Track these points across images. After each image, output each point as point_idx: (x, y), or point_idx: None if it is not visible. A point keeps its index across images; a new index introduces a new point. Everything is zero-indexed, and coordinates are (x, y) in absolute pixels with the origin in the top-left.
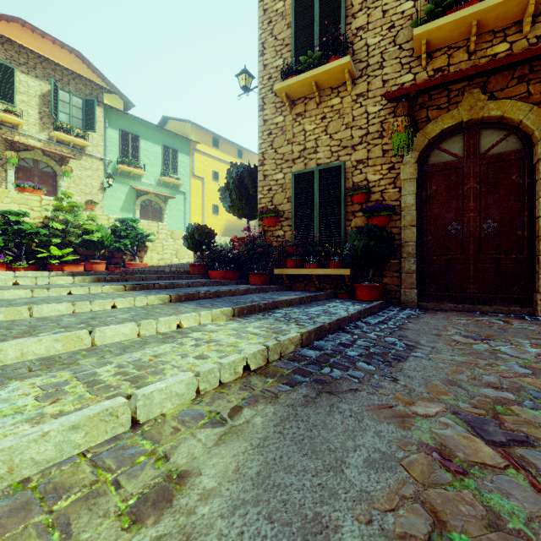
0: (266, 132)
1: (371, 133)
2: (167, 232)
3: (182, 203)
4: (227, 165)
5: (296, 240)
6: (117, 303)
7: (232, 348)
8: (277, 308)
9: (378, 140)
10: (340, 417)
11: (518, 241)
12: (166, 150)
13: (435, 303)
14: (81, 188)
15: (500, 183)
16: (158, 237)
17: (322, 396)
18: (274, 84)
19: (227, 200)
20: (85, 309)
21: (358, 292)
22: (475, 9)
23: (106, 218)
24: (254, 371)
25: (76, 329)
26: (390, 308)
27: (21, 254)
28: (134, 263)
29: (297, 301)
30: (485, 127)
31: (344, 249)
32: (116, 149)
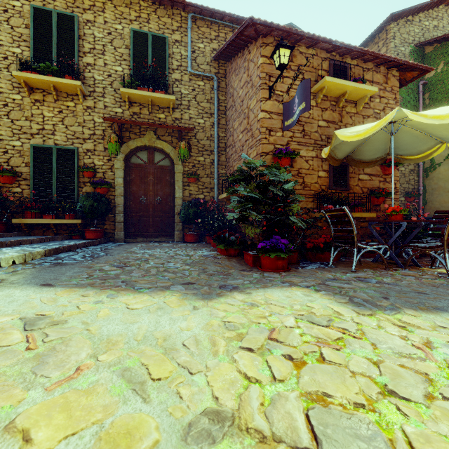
0: (1, 102)
1: (97, 134)
2: None
3: None
4: None
5: (35, 197)
6: None
7: (1, 256)
8: (21, 244)
9: (101, 140)
10: (65, 268)
11: (169, 207)
12: None
13: (134, 239)
14: None
15: (162, 180)
16: None
17: (58, 266)
18: (11, 66)
19: None
20: None
21: (87, 234)
22: (149, 94)
23: None
24: (19, 264)
25: None
26: (108, 243)
27: None
28: None
29: (38, 240)
30: (157, 151)
31: (77, 207)
32: None
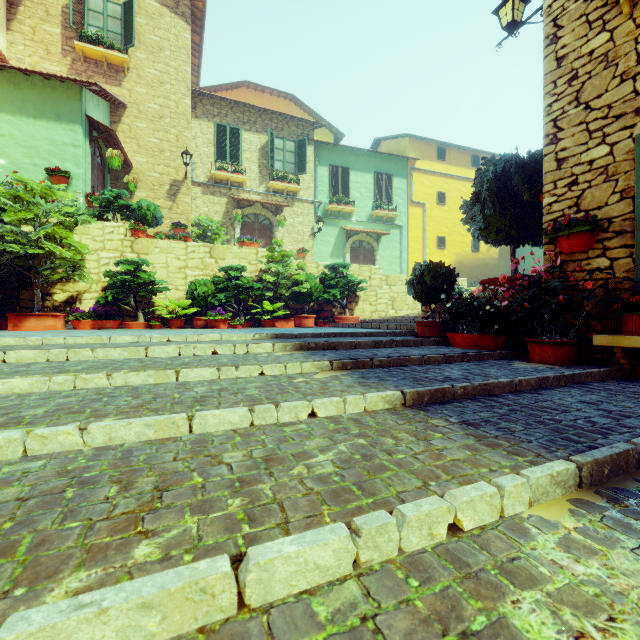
0: (563, 78)
1: None
2: (381, 277)
3: (397, 239)
4: (457, 180)
5: None
6: (316, 409)
7: None
8: None
9: None
10: None
11: None
12: (378, 177)
13: None
14: (293, 236)
15: None
16: (370, 283)
17: None
18: None
19: (476, 220)
20: (269, 420)
21: None
22: None
23: (315, 266)
24: None
25: (216, 529)
26: None
27: (240, 310)
28: (344, 317)
29: None
30: None
31: None
32: (325, 188)
